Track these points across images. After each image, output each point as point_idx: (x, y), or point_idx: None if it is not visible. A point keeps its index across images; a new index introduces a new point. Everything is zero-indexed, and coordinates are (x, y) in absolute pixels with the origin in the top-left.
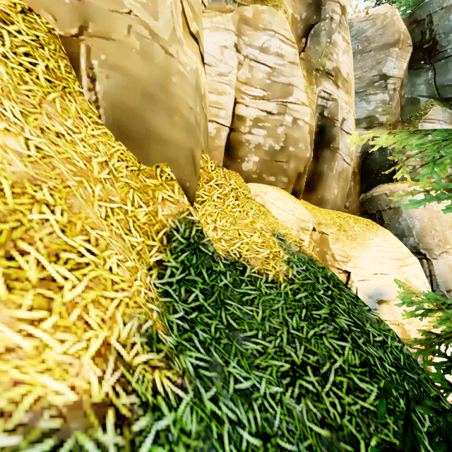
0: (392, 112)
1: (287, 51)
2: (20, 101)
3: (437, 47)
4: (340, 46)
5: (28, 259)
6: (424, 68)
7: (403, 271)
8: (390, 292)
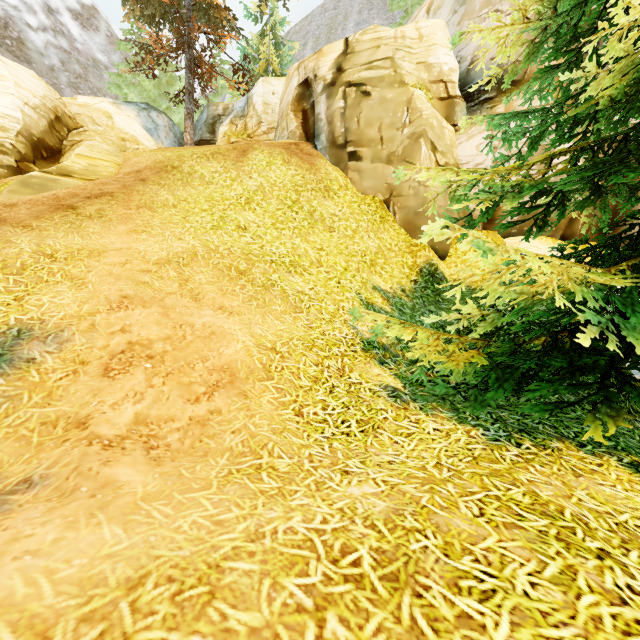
0: None
1: None
2: (374, 231)
3: None
4: None
5: (377, 269)
6: None
7: None
8: None
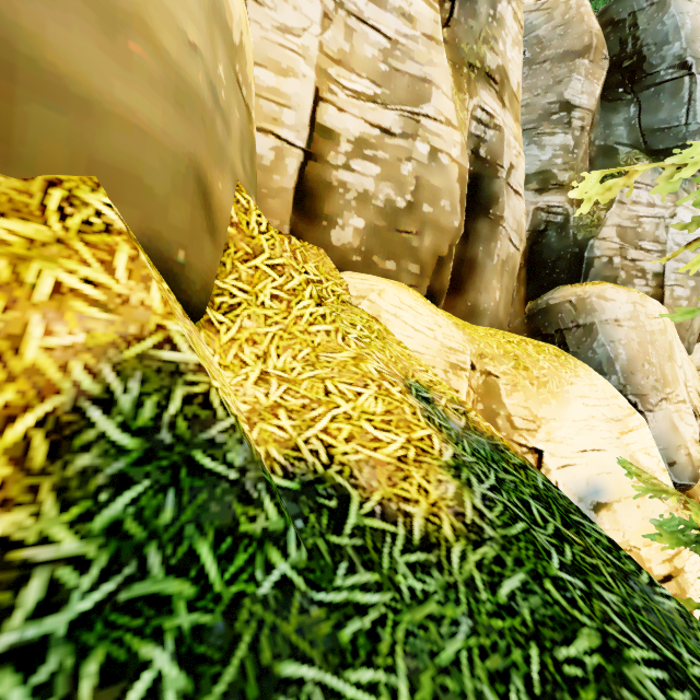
0: (577, 167)
1: (421, 11)
2: None
3: (644, 66)
4: (508, 30)
5: None
6: (624, 100)
7: (626, 442)
8: (611, 486)
